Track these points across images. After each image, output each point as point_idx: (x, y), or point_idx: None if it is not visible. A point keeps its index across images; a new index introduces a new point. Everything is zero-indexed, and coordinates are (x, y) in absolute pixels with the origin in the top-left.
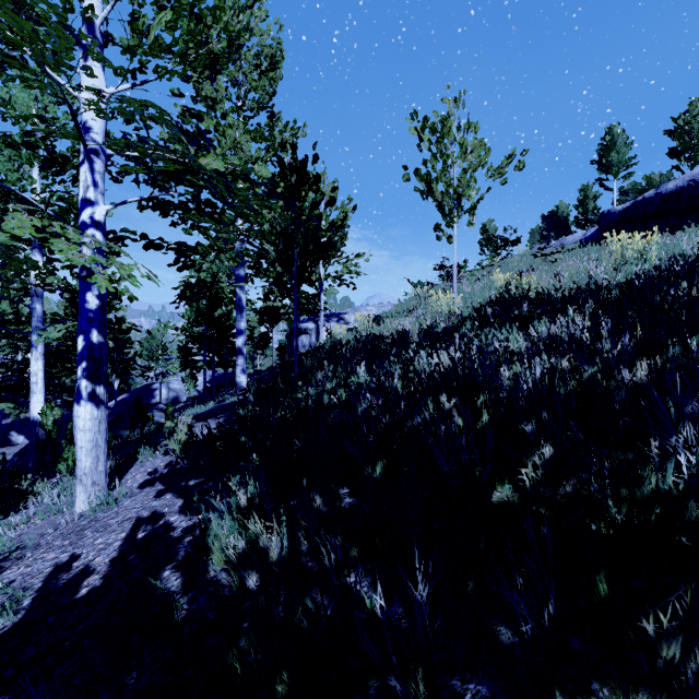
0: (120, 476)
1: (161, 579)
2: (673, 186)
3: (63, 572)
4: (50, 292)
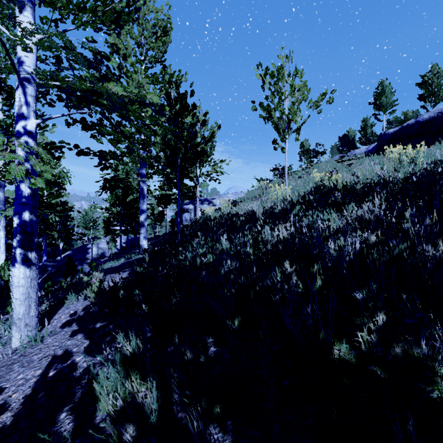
0: (51, 316)
1: (57, 421)
2: (427, 116)
3: None
4: (9, 184)
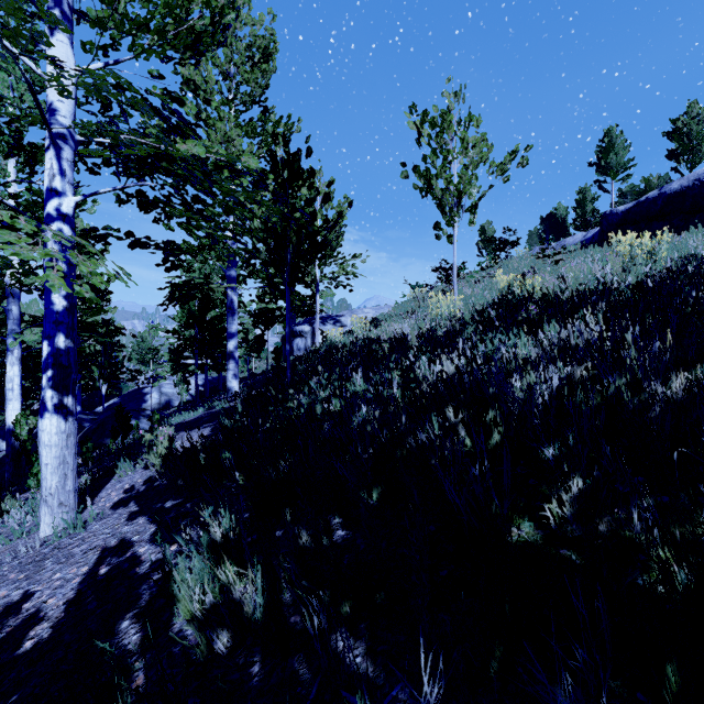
0: (95, 493)
1: (117, 632)
2: (677, 185)
3: (11, 616)
4: (27, 292)
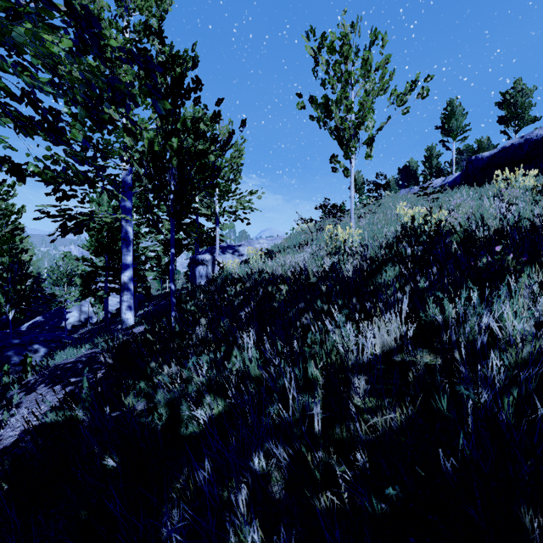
0: None
1: None
2: None
3: None
4: None
